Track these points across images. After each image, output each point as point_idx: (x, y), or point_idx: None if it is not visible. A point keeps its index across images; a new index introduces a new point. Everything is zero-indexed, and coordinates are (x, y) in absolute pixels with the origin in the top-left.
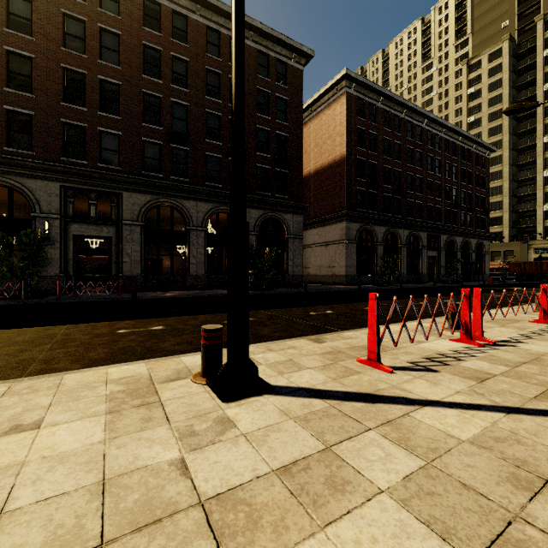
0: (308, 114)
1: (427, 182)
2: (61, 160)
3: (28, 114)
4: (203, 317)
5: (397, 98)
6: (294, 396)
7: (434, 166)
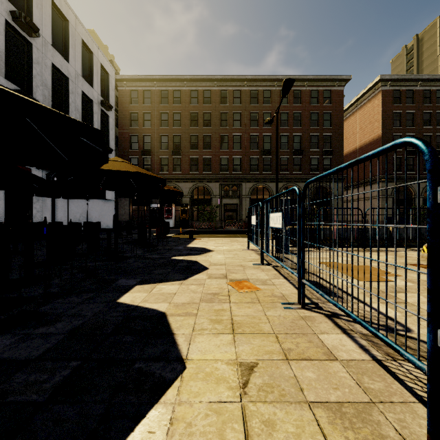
0: (355, 107)
1: None
2: (220, 173)
3: (209, 157)
4: None
5: (438, 77)
6: None
7: None
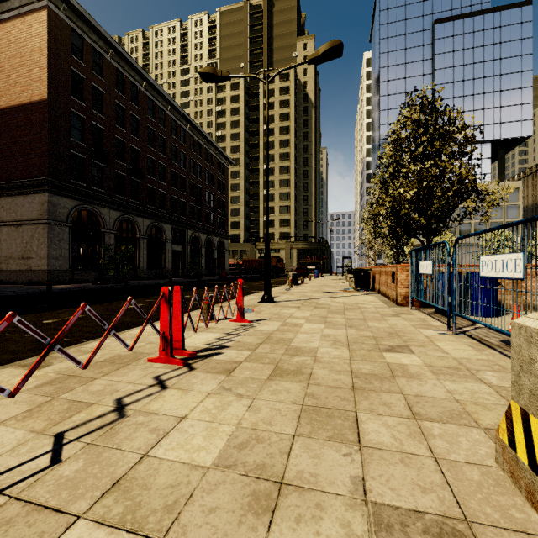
0: None
1: (172, 173)
2: None
3: None
4: None
5: (133, 62)
6: None
7: (179, 158)
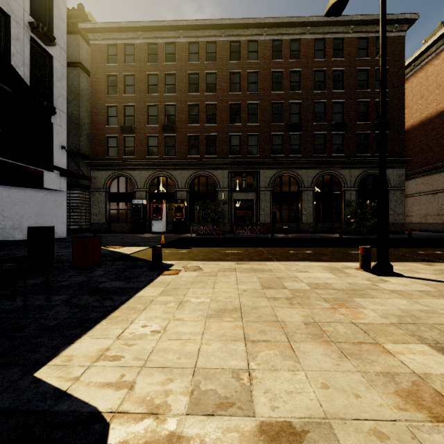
0: (410, 69)
1: None
2: (228, 157)
3: (214, 135)
4: (331, 249)
5: None
6: (417, 279)
7: None
